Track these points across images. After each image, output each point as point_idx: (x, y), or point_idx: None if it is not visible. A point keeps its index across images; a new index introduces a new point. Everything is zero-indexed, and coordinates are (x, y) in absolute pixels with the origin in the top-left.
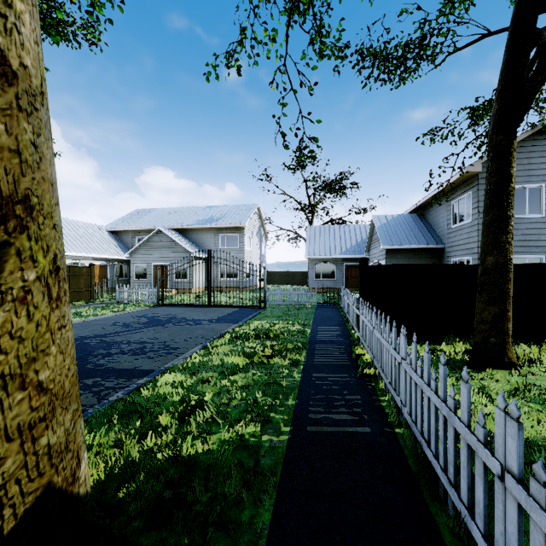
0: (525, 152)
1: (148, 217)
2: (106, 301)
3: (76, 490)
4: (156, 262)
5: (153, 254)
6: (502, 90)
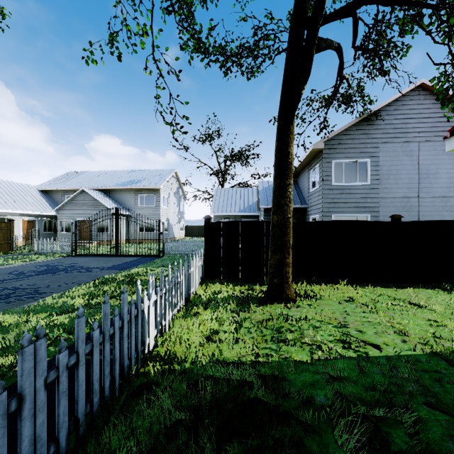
0: (356, 134)
1: (78, 178)
2: (26, 252)
3: None
4: (80, 218)
5: (77, 211)
6: (282, 86)
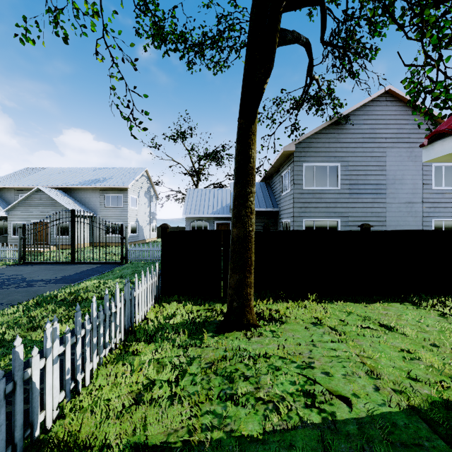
0: (327, 138)
1: (35, 175)
2: None
3: None
4: (35, 219)
5: (32, 212)
6: (243, 79)
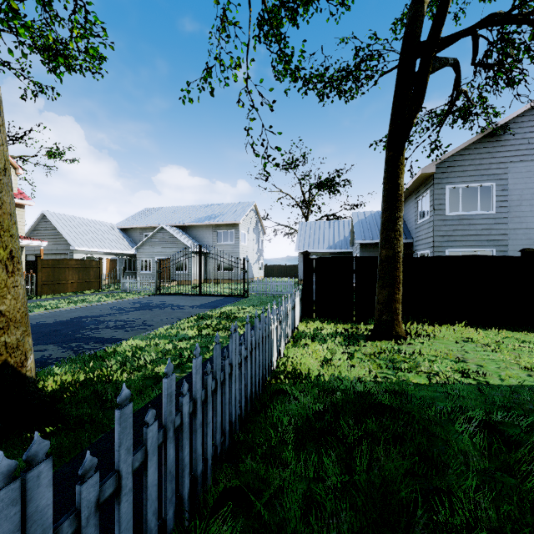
0: (477, 153)
1: (155, 215)
2: (113, 291)
3: (24, 371)
4: (159, 256)
5: (156, 249)
6: (392, 116)
